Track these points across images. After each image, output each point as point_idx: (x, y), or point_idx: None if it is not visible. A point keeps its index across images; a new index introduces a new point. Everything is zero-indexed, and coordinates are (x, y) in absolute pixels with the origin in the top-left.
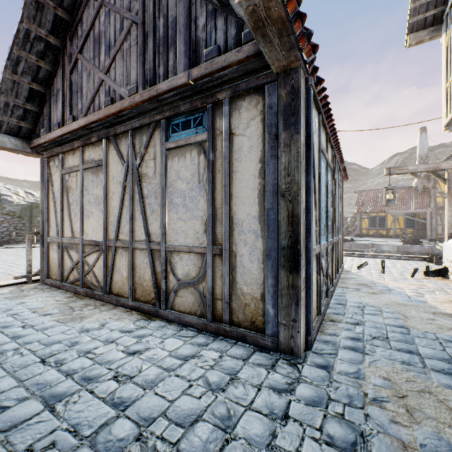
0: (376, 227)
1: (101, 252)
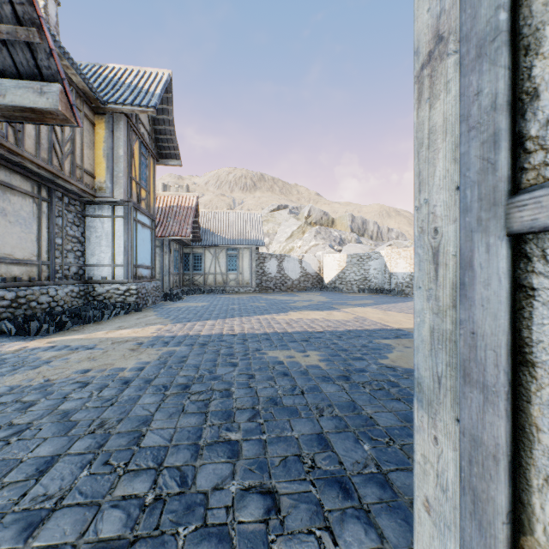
0: None
1: None
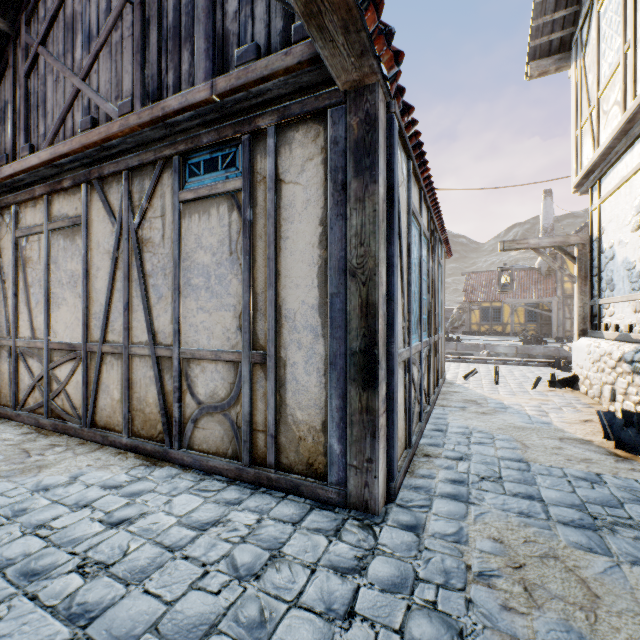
0: (490, 321)
1: (78, 361)
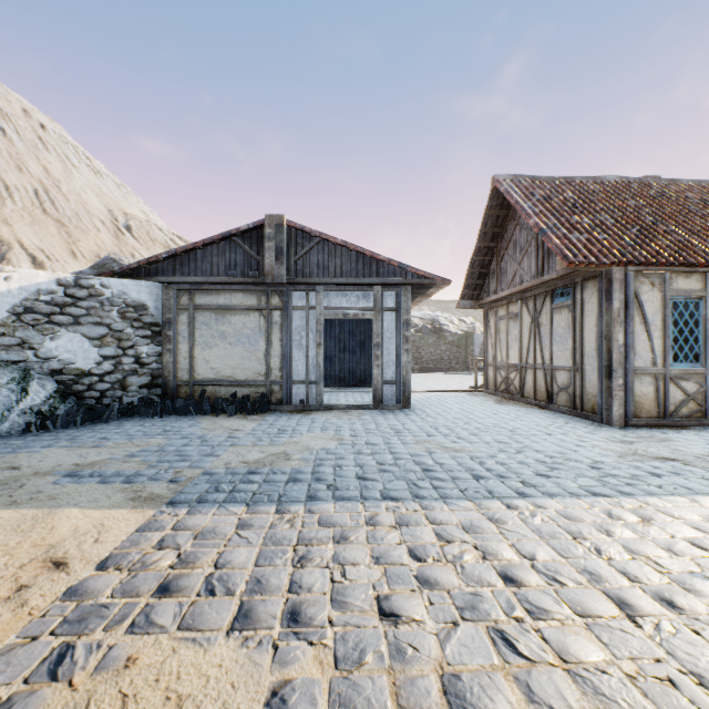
0: None
1: (517, 371)
